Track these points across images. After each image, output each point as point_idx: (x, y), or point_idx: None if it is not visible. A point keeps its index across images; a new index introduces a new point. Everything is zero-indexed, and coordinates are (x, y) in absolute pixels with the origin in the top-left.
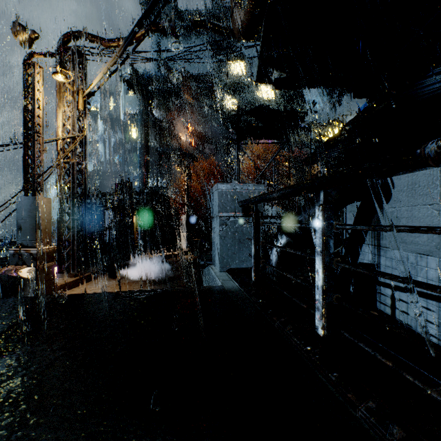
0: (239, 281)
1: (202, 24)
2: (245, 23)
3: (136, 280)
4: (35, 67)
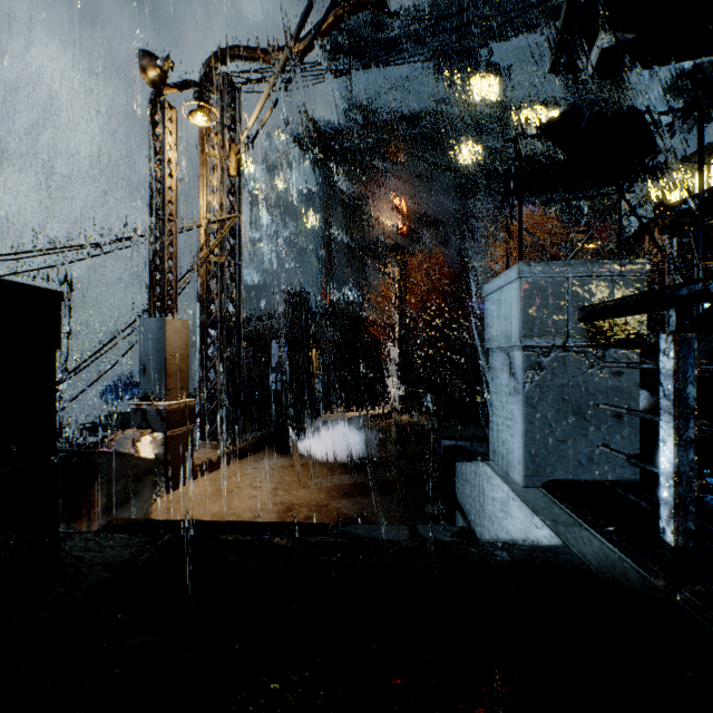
0: (619, 539)
1: None
2: None
3: (317, 459)
4: (165, 109)
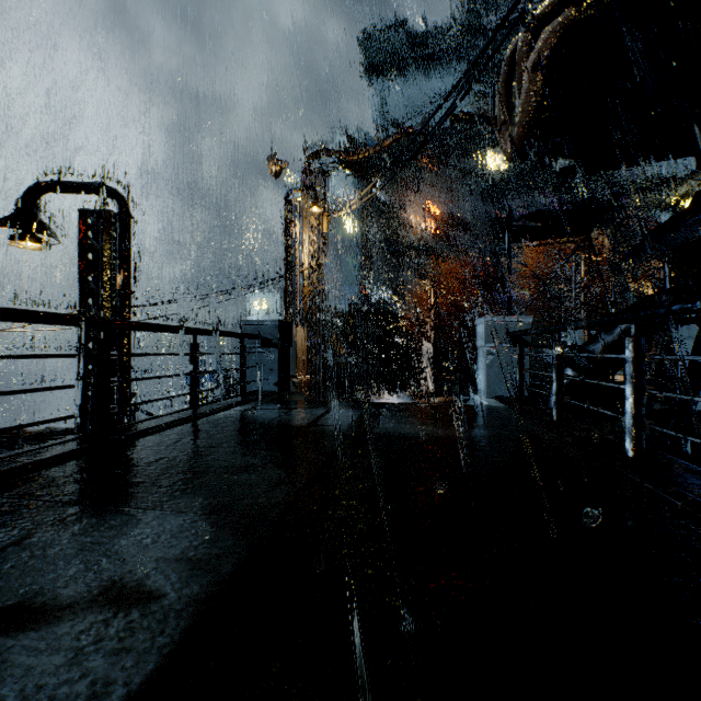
0: (504, 402)
1: (462, 119)
2: (513, 154)
3: None
4: (295, 204)
